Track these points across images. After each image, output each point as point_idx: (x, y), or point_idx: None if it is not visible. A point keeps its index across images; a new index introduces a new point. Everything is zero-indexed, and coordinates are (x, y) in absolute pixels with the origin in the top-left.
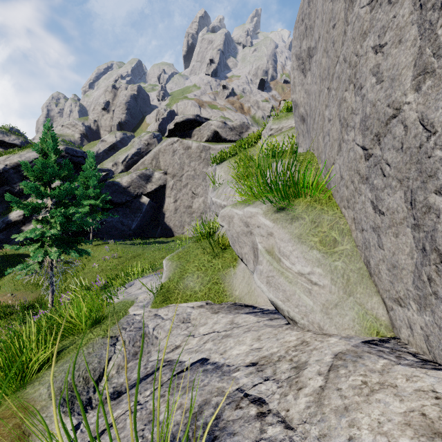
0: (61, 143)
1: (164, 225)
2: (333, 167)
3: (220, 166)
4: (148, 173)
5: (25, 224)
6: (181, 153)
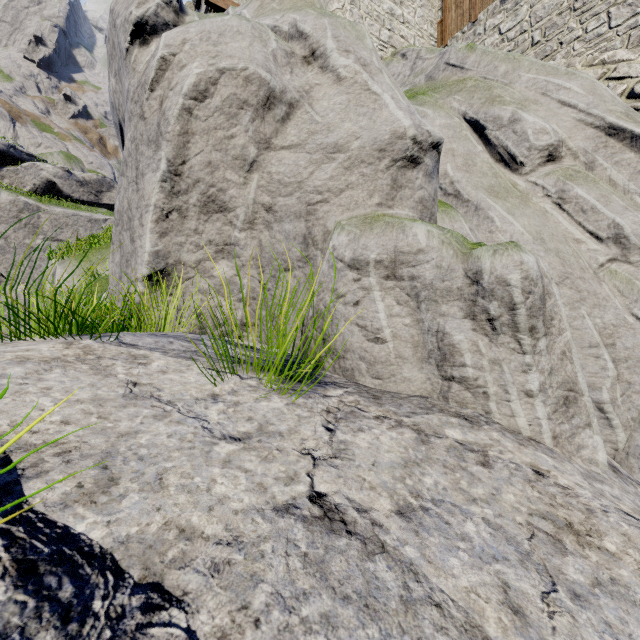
0: None
1: None
2: None
3: (63, 266)
4: None
5: None
6: None
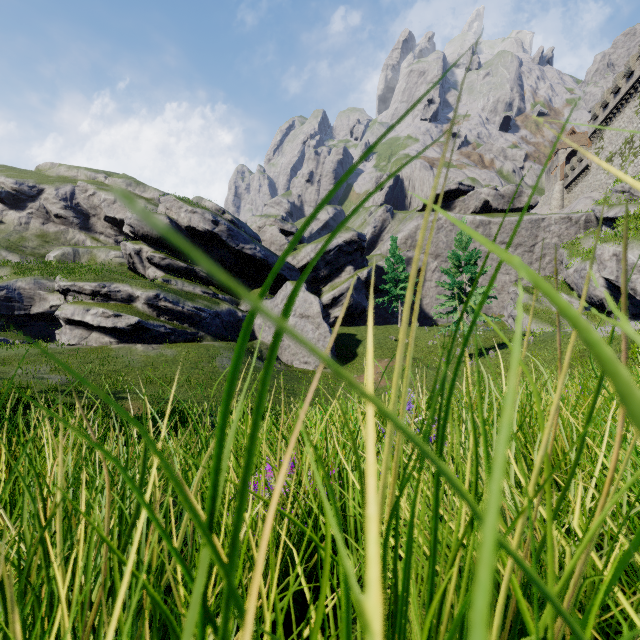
0: (353, 229)
1: (422, 313)
2: None
3: (629, 247)
4: (408, 255)
5: (332, 308)
6: (449, 230)
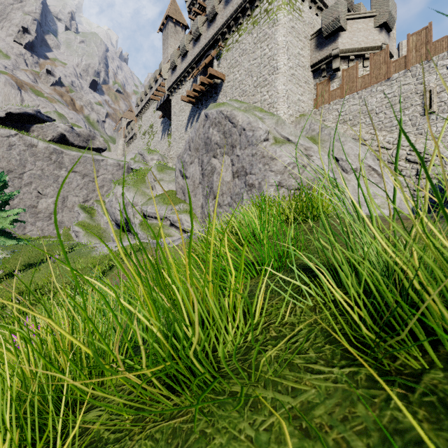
0: None
1: None
2: (195, 209)
3: (129, 190)
4: None
5: None
6: (23, 149)
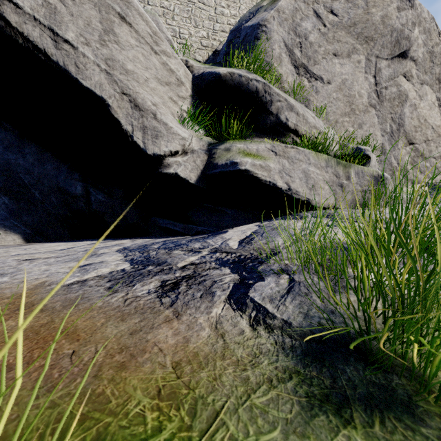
0: None
1: None
2: None
3: None
4: None
5: None
6: None
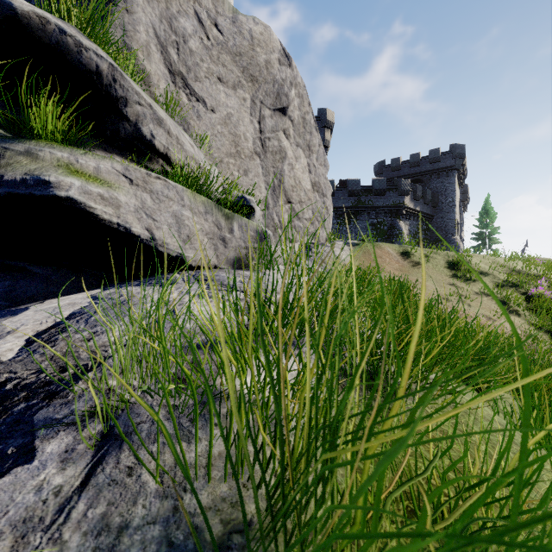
0: None
1: None
2: None
3: None
4: None
5: None
6: None
